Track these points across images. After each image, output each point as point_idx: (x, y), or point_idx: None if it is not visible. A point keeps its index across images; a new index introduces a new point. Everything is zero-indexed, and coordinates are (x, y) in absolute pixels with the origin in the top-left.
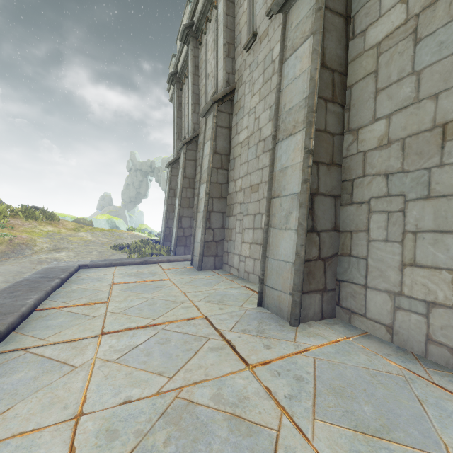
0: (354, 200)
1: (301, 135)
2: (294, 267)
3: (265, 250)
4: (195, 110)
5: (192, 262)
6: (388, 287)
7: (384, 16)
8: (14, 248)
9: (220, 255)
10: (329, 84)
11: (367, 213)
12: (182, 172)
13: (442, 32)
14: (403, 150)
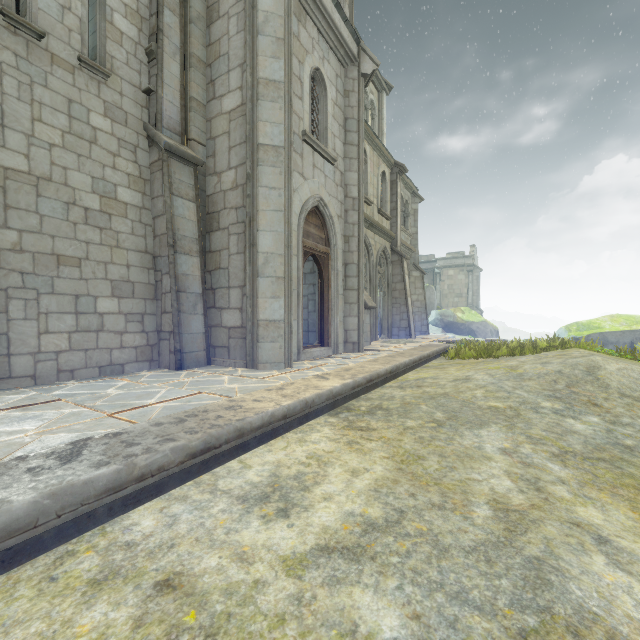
0: None
1: None
2: None
3: None
4: None
5: None
6: (31, 350)
7: (10, 151)
8: None
9: None
10: None
11: (5, 298)
12: None
13: (54, 202)
14: (34, 260)
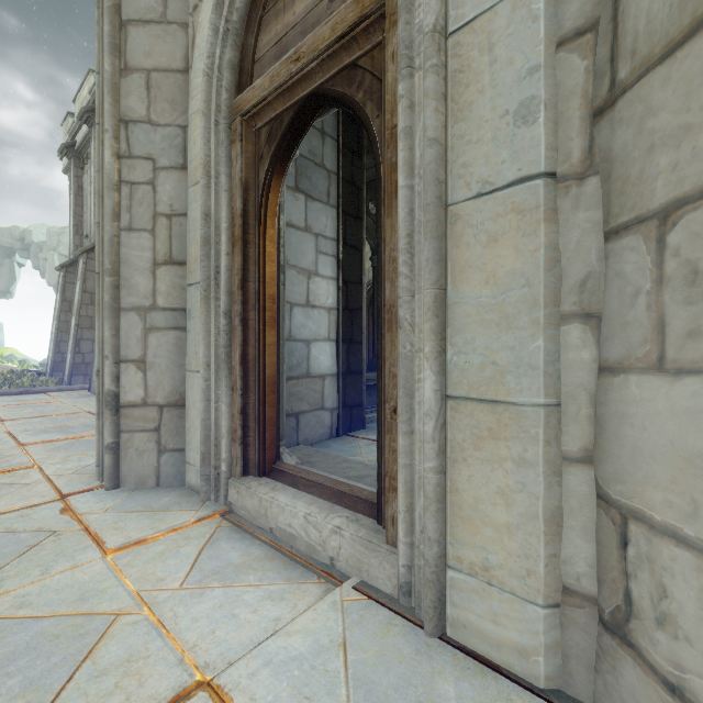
0: None
1: None
2: None
3: None
4: None
5: (90, 389)
6: None
7: None
8: None
9: None
10: None
11: None
12: (82, 285)
13: None
14: None
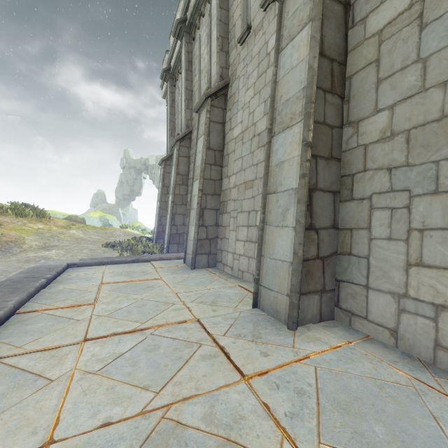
0: (354, 196)
1: (299, 127)
2: (292, 267)
3: (260, 248)
4: (188, 106)
5: (185, 261)
6: (392, 288)
7: (386, 2)
8: (2, 246)
9: (213, 253)
10: (328, 74)
11: (368, 209)
12: (176, 169)
13: None
14: (408, 142)
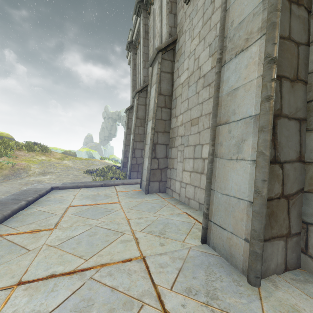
0: None
1: (258, 45)
2: (253, 208)
3: (209, 182)
4: (145, 66)
5: (141, 186)
6: None
7: None
8: (14, 172)
9: (164, 180)
10: None
11: None
12: (135, 114)
13: None
14: None
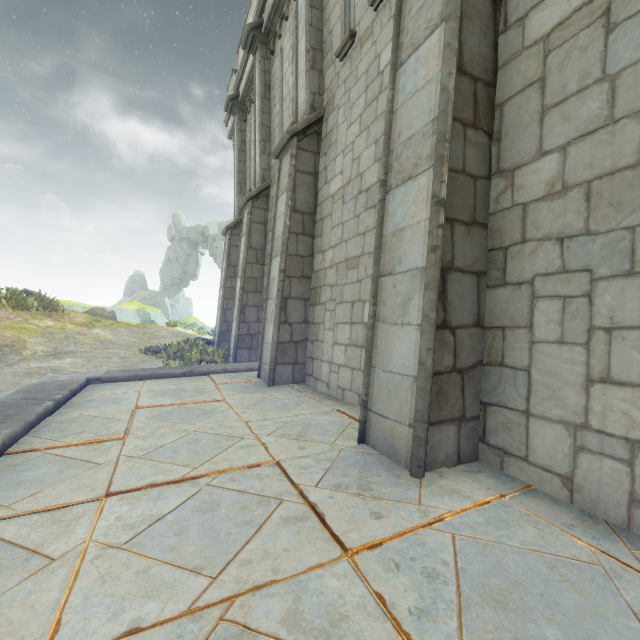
0: (508, 279)
1: (427, 178)
2: (417, 384)
3: (369, 356)
4: (264, 150)
5: (259, 374)
6: (565, 416)
7: None
8: None
9: (301, 362)
10: (469, 100)
11: (528, 299)
12: (246, 240)
13: None
14: (588, 200)
